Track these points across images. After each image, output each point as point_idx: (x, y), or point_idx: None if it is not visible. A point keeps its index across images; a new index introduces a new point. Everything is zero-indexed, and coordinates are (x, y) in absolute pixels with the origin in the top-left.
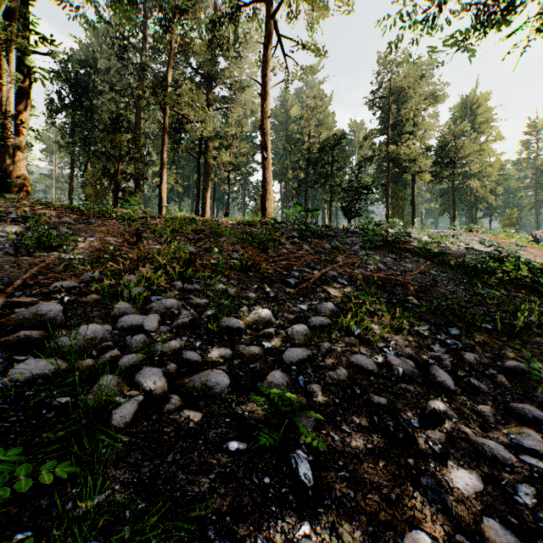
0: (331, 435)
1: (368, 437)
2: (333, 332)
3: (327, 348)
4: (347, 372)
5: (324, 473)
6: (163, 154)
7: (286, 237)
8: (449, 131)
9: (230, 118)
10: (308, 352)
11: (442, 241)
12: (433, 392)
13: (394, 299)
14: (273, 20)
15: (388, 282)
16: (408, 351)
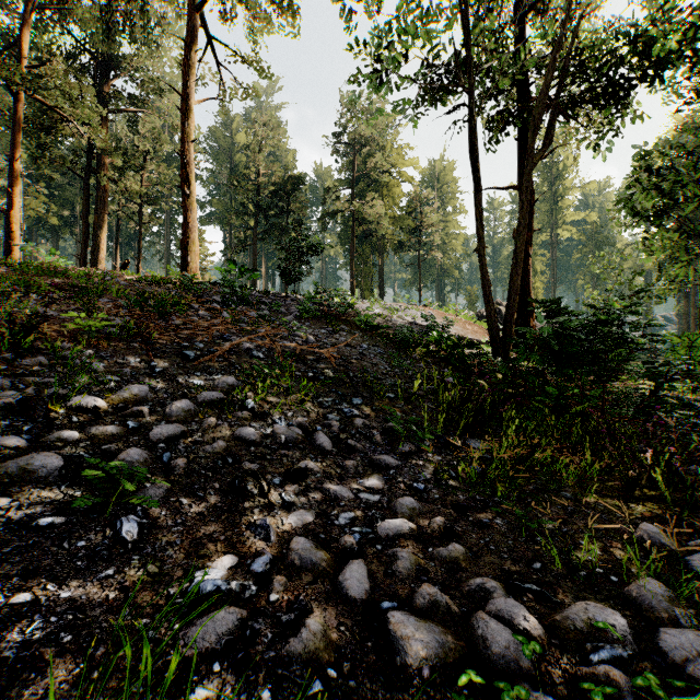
0: (180, 501)
1: (223, 498)
2: (227, 407)
3: (210, 423)
4: (226, 444)
5: (156, 531)
6: (15, 163)
7: (202, 302)
8: (415, 197)
9: (143, 127)
10: (183, 428)
11: (391, 314)
12: (312, 455)
13: (311, 372)
14: (200, 14)
15: (311, 356)
16: (300, 420)
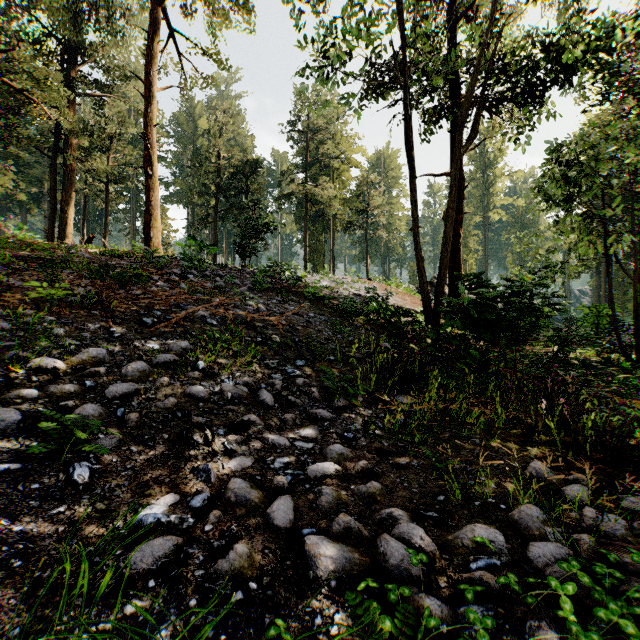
0: (130, 449)
1: (171, 447)
2: (180, 368)
3: (163, 382)
4: (177, 401)
5: (106, 475)
6: None
7: (162, 274)
8: (363, 181)
9: (109, 111)
10: (137, 386)
11: (338, 287)
12: (255, 409)
13: (260, 337)
14: (162, 8)
15: (261, 323)
16: (246, 380)
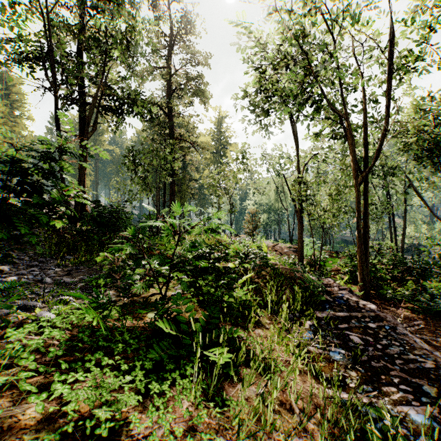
0: None
1: None
2: None
3: None
4: None
5: None
6: None
7: None
8: None
9: None
10: None
11: None
12: None
13: None
14: None
15: None
16: None
